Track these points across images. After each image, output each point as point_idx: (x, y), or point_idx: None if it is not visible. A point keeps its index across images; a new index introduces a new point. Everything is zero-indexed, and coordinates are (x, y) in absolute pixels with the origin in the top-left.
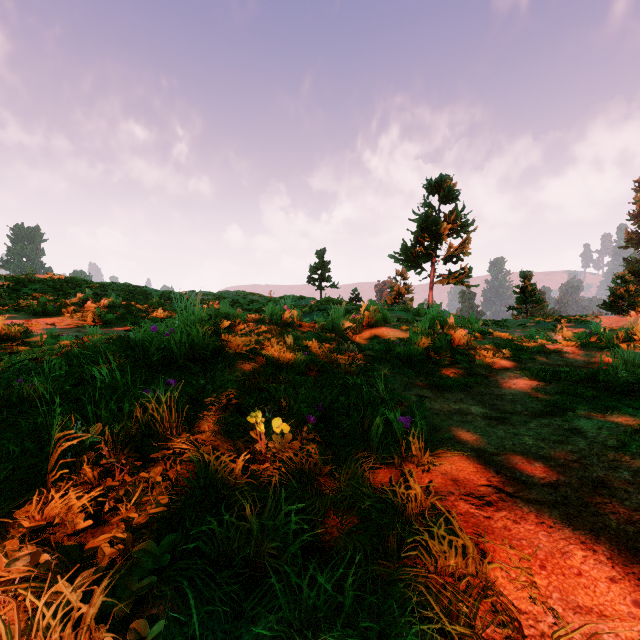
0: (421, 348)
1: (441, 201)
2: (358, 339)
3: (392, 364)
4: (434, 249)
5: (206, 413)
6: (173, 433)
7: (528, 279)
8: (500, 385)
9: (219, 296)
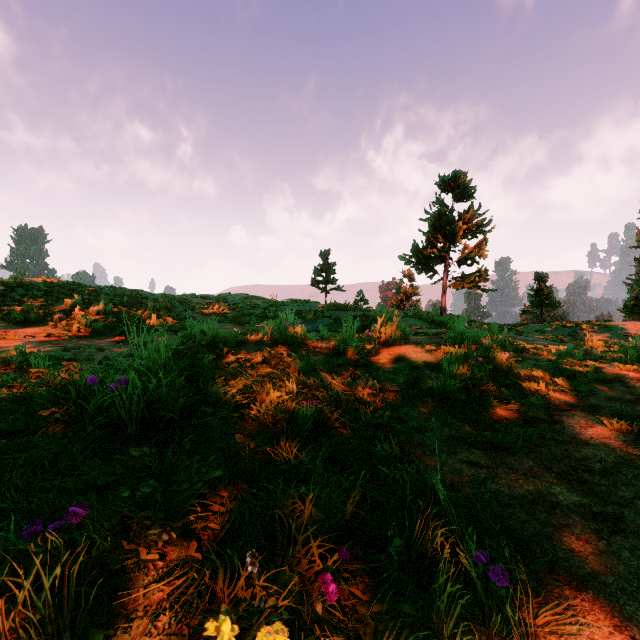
0: (459, 382)
1: (455, 199)
2: (375, 363)
3: (423, 403)
4: (447, 250)
5: (144, 557)
6: (62, 634)
7: (544, 281)
8: (573, 439)
9: (219, 300)
